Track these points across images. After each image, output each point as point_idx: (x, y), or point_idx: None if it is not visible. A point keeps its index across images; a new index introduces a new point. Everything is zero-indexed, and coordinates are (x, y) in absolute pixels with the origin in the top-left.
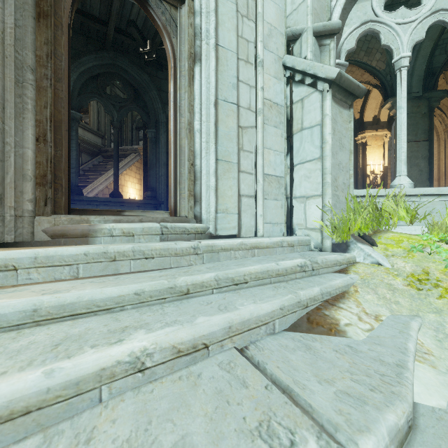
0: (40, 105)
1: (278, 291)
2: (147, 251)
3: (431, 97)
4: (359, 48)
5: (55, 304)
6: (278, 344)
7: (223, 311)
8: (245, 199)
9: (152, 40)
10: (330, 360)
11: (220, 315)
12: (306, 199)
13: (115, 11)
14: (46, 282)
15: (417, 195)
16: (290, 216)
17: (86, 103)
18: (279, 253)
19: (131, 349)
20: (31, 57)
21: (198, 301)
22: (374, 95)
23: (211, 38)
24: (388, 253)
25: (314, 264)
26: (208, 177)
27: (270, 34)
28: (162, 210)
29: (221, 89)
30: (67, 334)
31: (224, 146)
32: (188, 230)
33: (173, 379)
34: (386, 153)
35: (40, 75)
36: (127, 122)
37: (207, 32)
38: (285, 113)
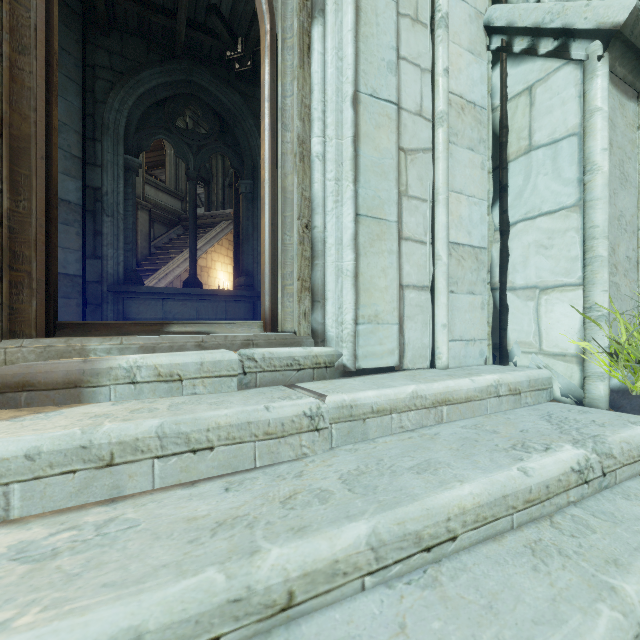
0: None
1: (555, 579)
2: (196, 434)
3: None
4: None
5: None
6: None
7: None
8: (411, 293)
9: (246, 36)
10: None
11: None
12: (542, 291)
13: None
14: None
15: None
16: (502, 326)
17: (148, 143)
18: (492, 411)
19: None
20: None
21: None
22: None
23: None
24: None
25: (606, 461)
26: (339, 251)
27: None
28: None
29: (365, 72)
30: None
31: (371, 188)
32: (299, 362)
33: None
34: None
35: None
36: (216, 177)
37: None
38: (490, 121)
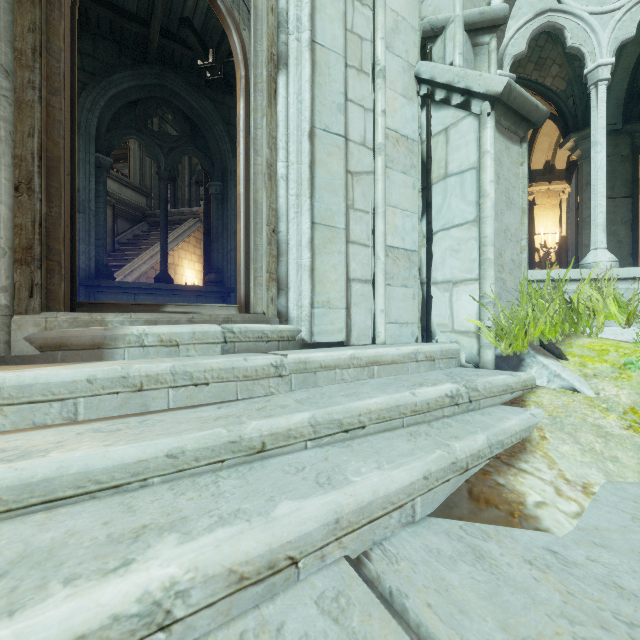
0: (22, 131)
1: (418, 443)
2: (197, 373)
3: (635, 131)
4: (526, 59)
5: (13, 482)
6: (423, 547)
7: (325, 488)
8: (357, 285)
9: (217, 48)
10: (522, 585)
11: (320, 497)
12: (454, 285)
13: (160, 3)
14: (20, 429)
15: (625, 279)
16: (428, 312)
17: (119, 142)
18: (412, 372)
19: (143, 586)
20: (4, 51)
21: (280, 465)
22: (547, 130)
23: (303, 31)
24: (588, 372)
25: (472, 393)
26: (299, 251)
27: (396, 28)
28: (232, 301)
29: (320, 112)
30: (27, 548)
31: (324, 202)
32: (267, 335)
33: (228, 639)
34: (564, 217)
35: (21, 81)
36: (183, 174)
37: (298, 21)
38: (420, 151)
